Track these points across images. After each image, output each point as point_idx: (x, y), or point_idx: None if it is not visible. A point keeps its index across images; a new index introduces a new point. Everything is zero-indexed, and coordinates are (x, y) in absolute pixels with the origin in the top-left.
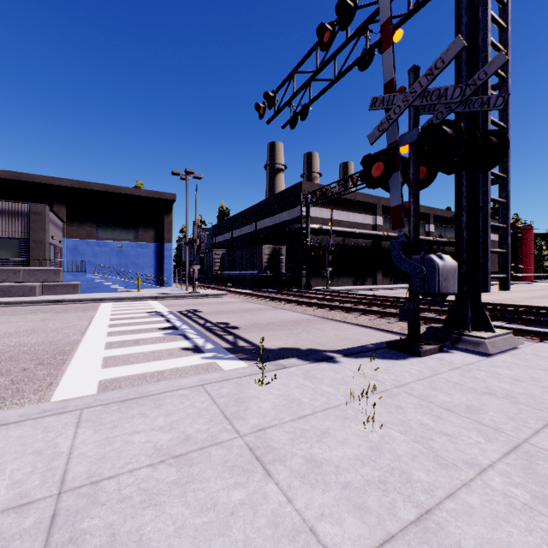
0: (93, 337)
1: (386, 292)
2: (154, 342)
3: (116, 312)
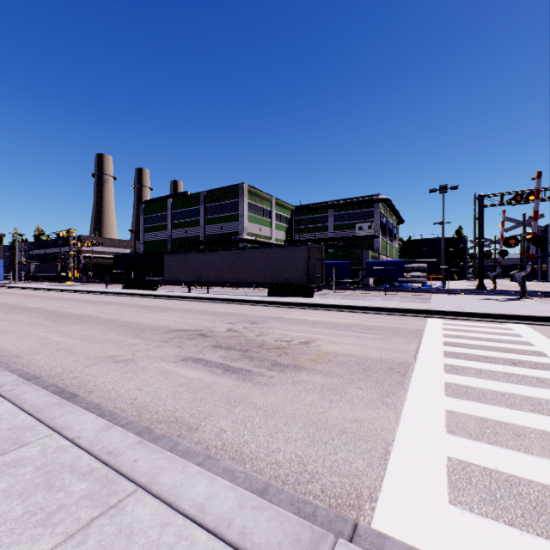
0: None
1: None
2: None
3: None
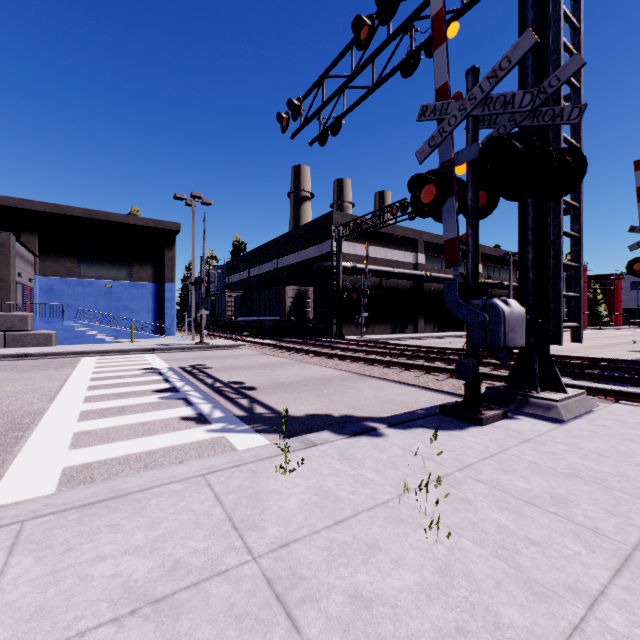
0: (65, 404)
1: (430, 341)
2: (146, 410)
3: (100, 370)
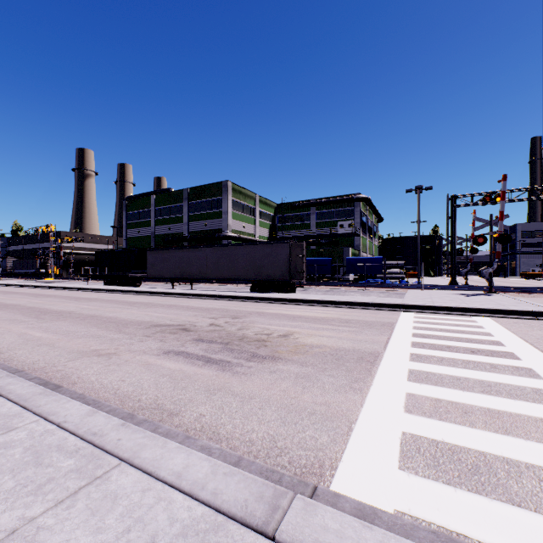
0: None
1: None
2: None
3: None
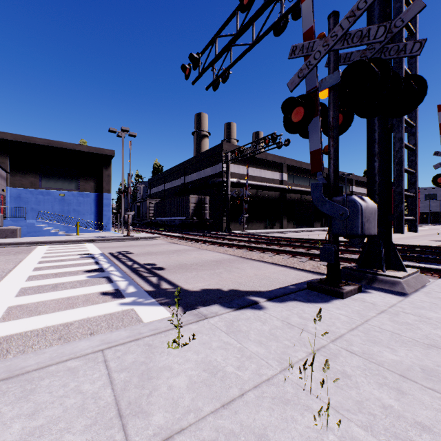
0: (10, 282)
1: (291, 234)
2: (74, 287)
3: (48, 255)
